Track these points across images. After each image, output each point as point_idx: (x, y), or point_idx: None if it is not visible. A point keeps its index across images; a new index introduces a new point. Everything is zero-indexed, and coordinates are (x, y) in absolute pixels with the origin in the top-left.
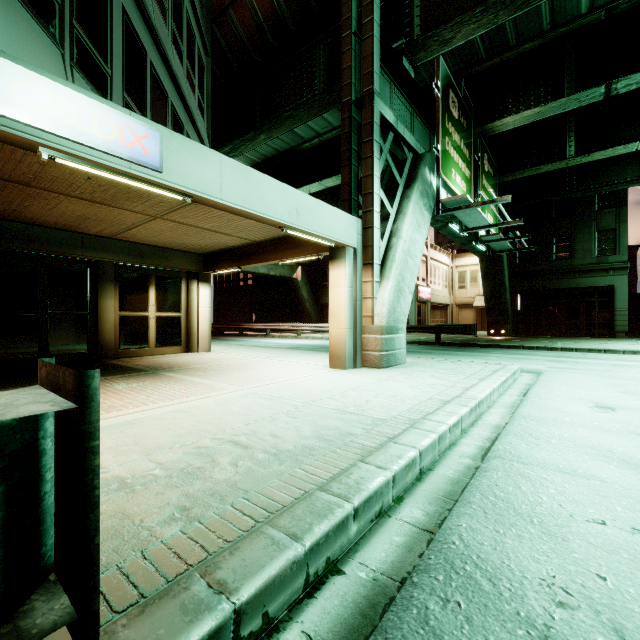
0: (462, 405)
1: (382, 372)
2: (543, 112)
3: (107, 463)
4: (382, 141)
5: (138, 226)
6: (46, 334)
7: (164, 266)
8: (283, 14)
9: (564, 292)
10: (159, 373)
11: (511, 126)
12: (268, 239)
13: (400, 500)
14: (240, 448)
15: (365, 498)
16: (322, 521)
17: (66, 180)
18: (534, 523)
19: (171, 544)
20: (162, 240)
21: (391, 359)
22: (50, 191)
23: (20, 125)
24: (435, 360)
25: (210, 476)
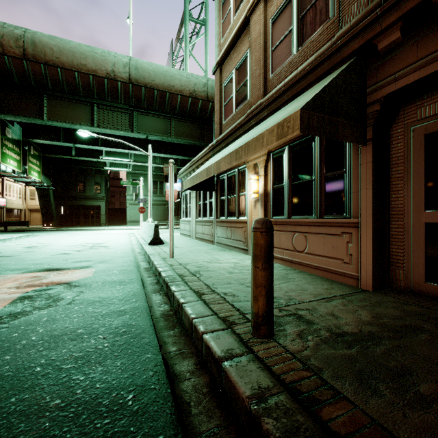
0: None
1: None
2: (53, 143)
3: None
4: None
5: None
6: None
7: None
8: None
9: (83, 207)
10: None
11: (41, 142)
12: None
13: None
14: None
15: None
16: None
17: None
18: (2, 244)
19: None
20: None
21: None
22: None
23: None
24: None
25: None
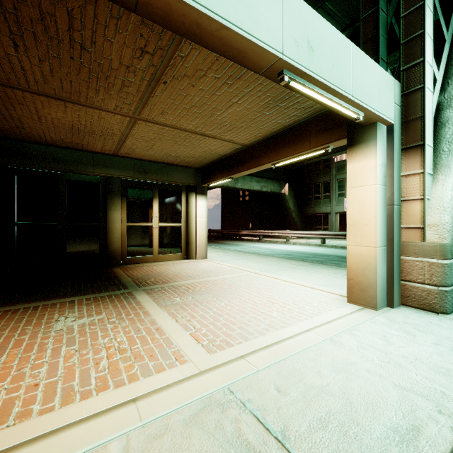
0: None
1: None
2: None
3: None
4: None
5: (128, 136)
6: (64, 243)
7: (165, 180)
8: None
9: None
10: (133, 294)
11: None
12: (260, 140)
13: None
14: None
15: None
16: None
17: (1, 57)
18: None
19: None
20: (158, 154)
21: None
22: (10, 87)
23: None
24: None
25: None
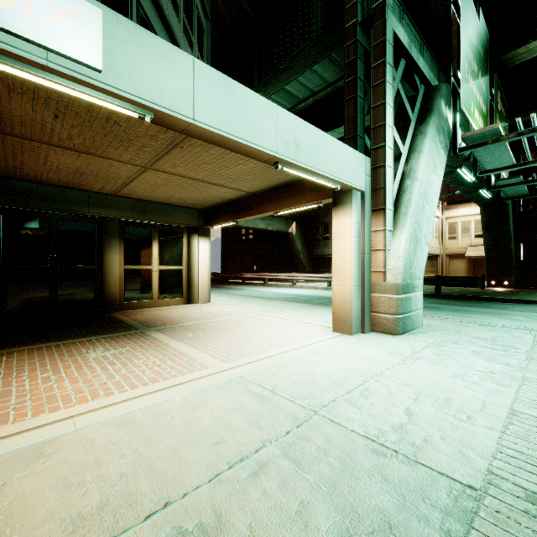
0: None
1: (400, 341)
2: None
3: None
4: (393, 67)
5: (133, 180)
6: (56, 287)
7: (166, 221)
8: None
9: None
10: (147, 333)
11: None
12: (263, 189)
13: None
14: None
15: None
16: None
17: (35, 122)
18: None
19: None
20: (161, 195)
21: (407, 323)
22: (30, 139)
23: None
24: (455, 322)
25: None
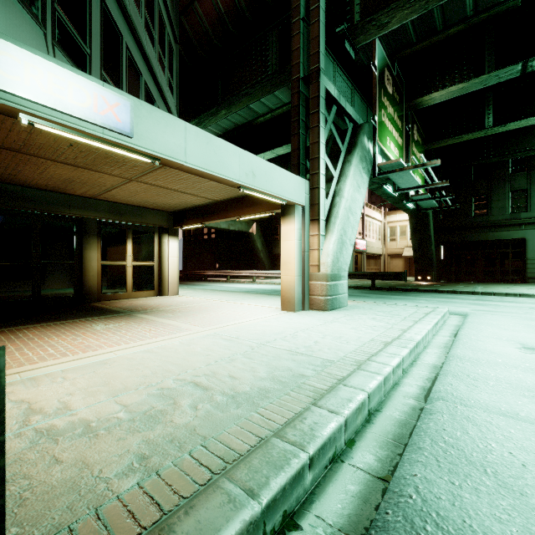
0: (402, 346)
1: (327, 314)
2: (466, 88)
3: (76, 405)
4: (327, 113)
5: (116, 188)
6: (39, 280)
7: (139, 222)
8: (241, 6)
9: (482, 244)
10: (133, 315)
11: (438, 100)
12: (228, 199)
13: (351, 443)
14: (200, 389)
15: (320, 446)
16: (278, 474)
17: (51, 147)
18: (488, 474)
19: (126, 500)
20: (137, 200)
21: (335, 303)
22: (39, 157)
23: (0, 92)
24: (373, 303)
25: (171, 420)
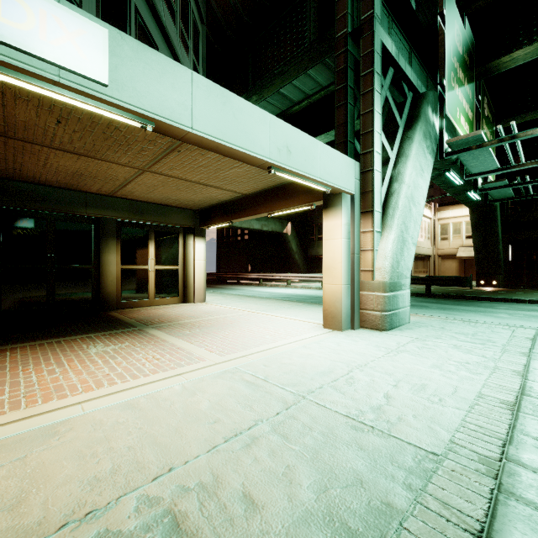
0: None
1: (386, 337)
2: None
3: None
4: (382, 76)
5: (131, 182)
6: (53, 287)
7: (162, 222)
8: None
9: None
10: (145, 330)
11: (521, 61)
12: (258, 191)
13: None
14: None
15: None
16: None
17: (38, 126)
18: None
19: None
20: (158, 196)
21: (394, 319)
22: (32, 143)
23: None
24: (441, 319)
25: None
